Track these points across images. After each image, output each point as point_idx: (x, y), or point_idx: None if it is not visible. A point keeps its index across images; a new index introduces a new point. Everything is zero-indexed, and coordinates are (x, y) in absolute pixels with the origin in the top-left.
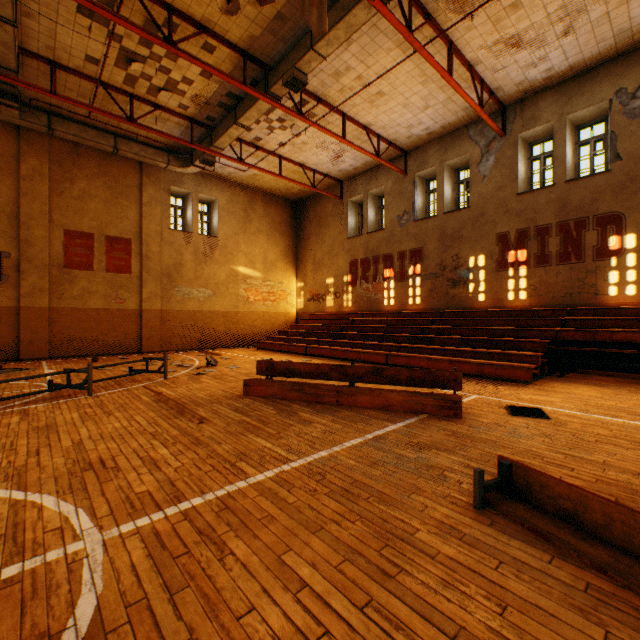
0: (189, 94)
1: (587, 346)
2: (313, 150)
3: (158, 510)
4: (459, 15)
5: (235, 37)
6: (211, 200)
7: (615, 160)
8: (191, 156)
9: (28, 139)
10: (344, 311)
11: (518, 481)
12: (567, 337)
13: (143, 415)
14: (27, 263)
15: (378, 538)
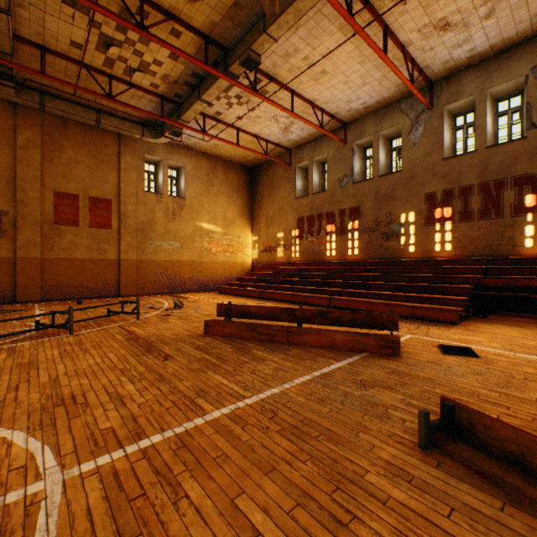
0: (159, 74)
1: (506, 291)
2: (266, 123)
3: (119, 448)
4: (394, 1)
5: (198, 23)
6: (179, 166)
7: (531, 128)
8: (162, 128)
9: (23, 114)
10: (292, 261)
11: (461, 422)
12: (489, 283)
13: (115, 352)
14: (22, 220)
15: (329, 480)
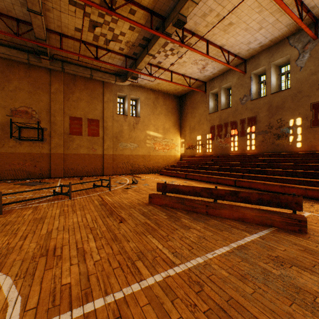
0: (124, 41)
1: None
2: (189, 65)
3: (68, 309)
4: None
5: (146, 2)
6: (136, 98)
7: None
8: (126, 75)
9: (54, 75)
10: (207, 154)
11: None
12: None
13: (91, 214)
14: (54, 133)
15: None
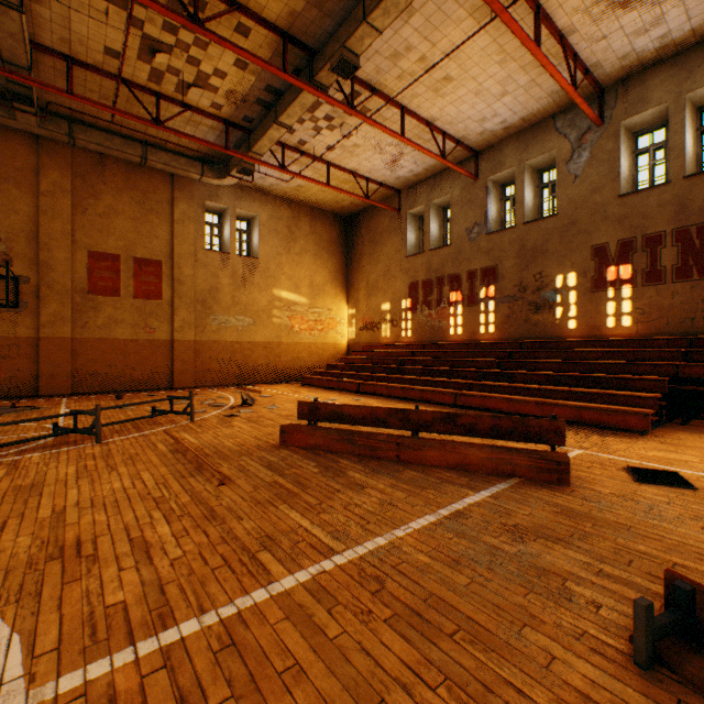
0: (222, 90)
1: None
2: (366, 154)
3: (128, 644)
4: None
5: (273, 14)
6: (251, 216)
7: None
8: (227, 165)
9: (49, 150)
10: (402, 342)
11: None
12: (692, 374)
13: (152, 471)
14: (48, 288)
15: None
